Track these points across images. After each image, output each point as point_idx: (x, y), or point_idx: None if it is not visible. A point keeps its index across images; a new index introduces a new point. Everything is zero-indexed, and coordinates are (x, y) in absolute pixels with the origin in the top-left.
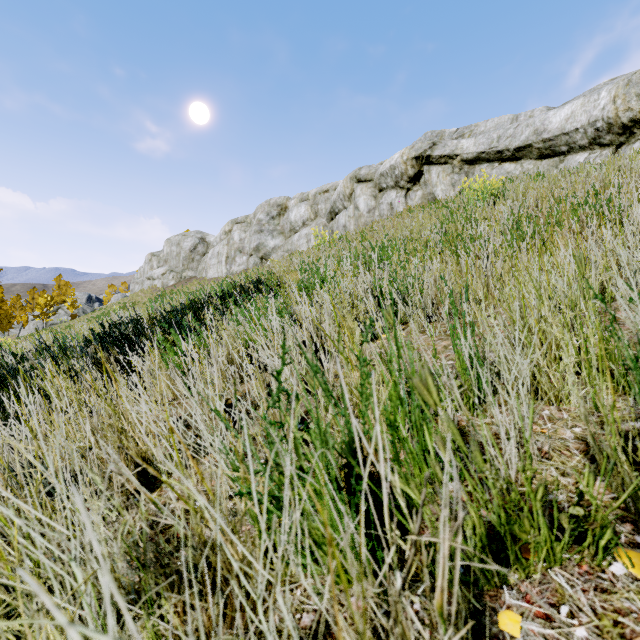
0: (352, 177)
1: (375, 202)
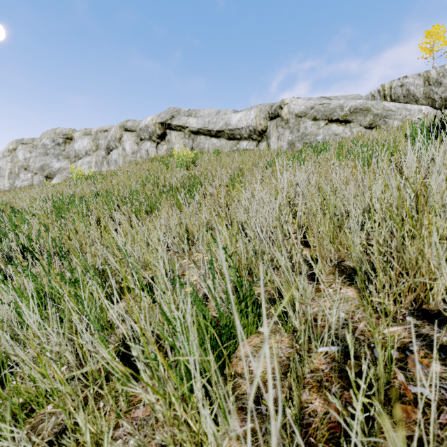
0: (121, 126)
1: (137, 147)
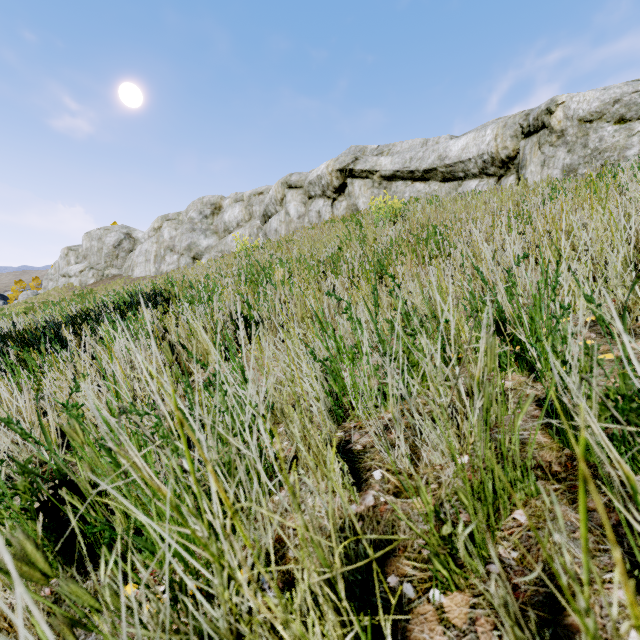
0: (283, 182)
1: (305, 209)
